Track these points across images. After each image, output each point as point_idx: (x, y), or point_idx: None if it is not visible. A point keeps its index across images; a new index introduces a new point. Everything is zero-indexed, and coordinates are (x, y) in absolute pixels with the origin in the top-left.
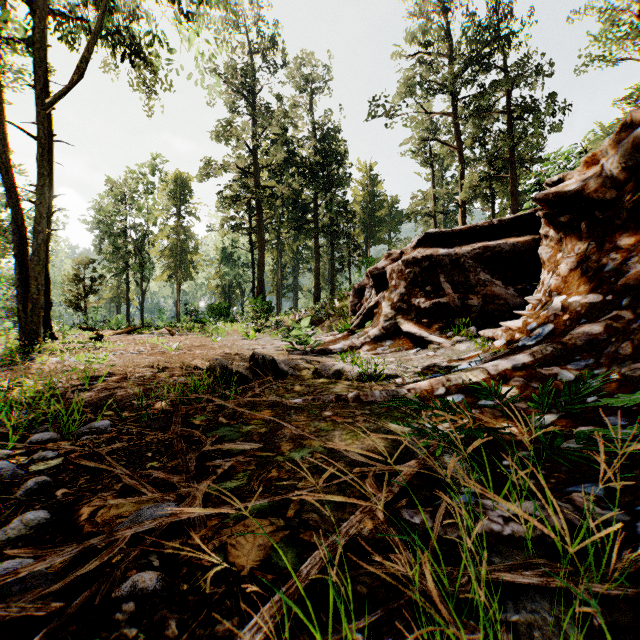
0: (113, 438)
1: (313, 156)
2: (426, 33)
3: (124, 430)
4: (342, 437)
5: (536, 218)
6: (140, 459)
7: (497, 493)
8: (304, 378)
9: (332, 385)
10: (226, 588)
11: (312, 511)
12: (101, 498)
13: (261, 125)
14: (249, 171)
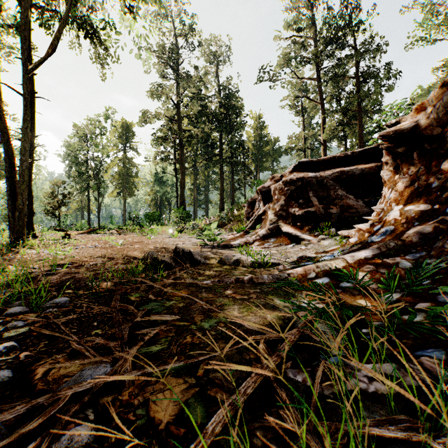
0: (69, 311)
1: (219, 109)
2: (298, 22)
3: (78, 304)
4: (240, 310)
5: (378, 150)
6: (88, 327)
7: (360, 356)
8: (212, 265)
9: (232, 270)
10: (146, 440)
11: (217, 371)
12: (54, 360)
13: (182, 87)
14: (174, 119)
